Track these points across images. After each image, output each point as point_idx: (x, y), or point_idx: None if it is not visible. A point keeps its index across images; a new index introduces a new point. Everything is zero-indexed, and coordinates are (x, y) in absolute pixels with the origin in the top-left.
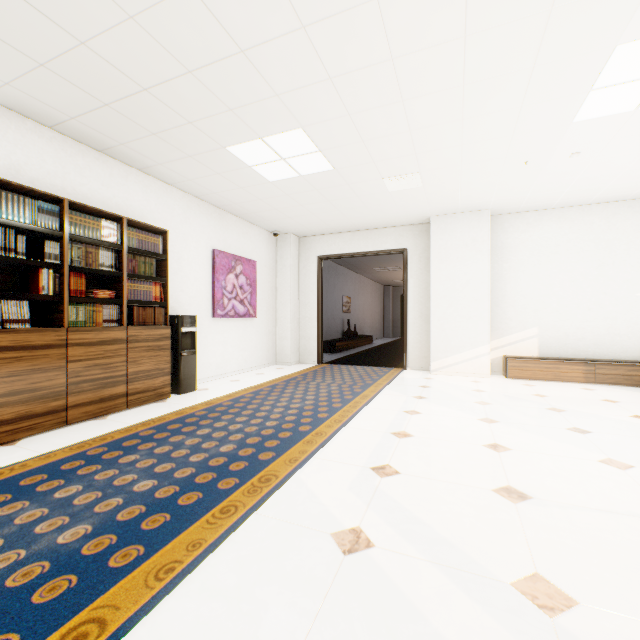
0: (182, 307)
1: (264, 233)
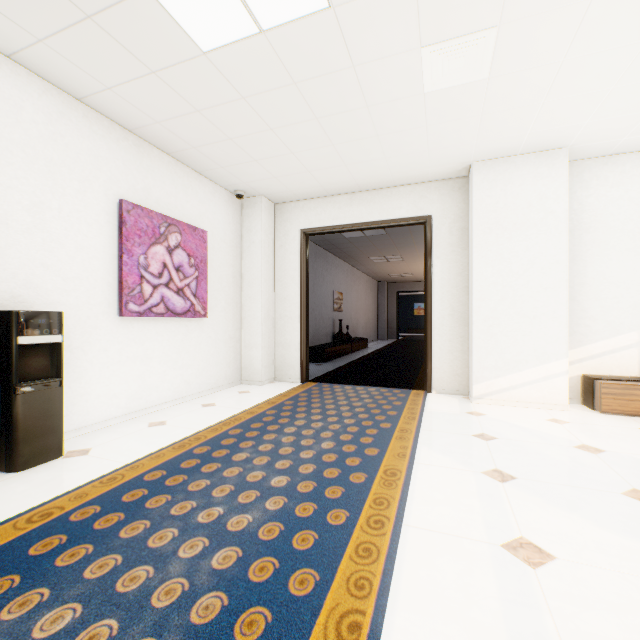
0: (44, 296)
1: (221, 192)
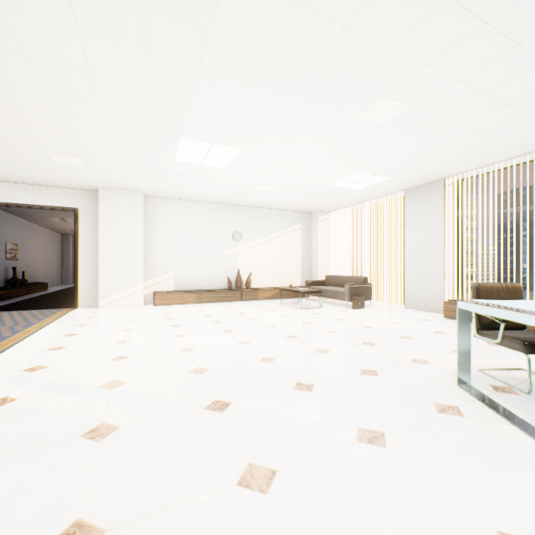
0: None
1: None
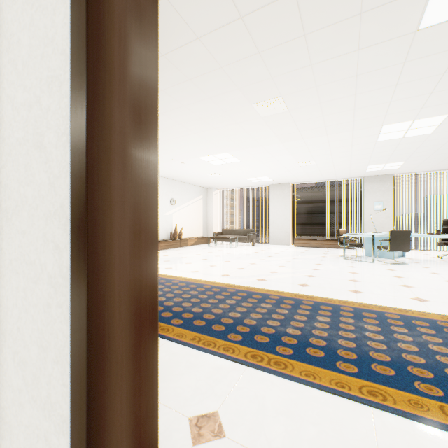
0: None
1: None
